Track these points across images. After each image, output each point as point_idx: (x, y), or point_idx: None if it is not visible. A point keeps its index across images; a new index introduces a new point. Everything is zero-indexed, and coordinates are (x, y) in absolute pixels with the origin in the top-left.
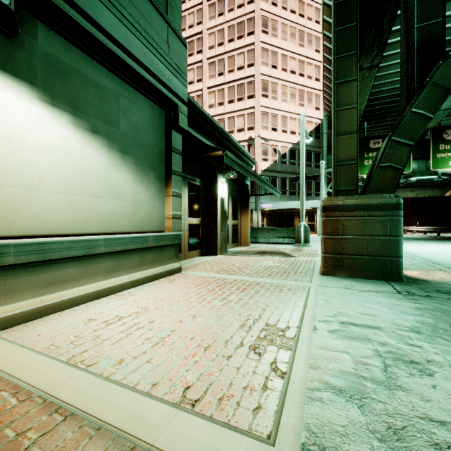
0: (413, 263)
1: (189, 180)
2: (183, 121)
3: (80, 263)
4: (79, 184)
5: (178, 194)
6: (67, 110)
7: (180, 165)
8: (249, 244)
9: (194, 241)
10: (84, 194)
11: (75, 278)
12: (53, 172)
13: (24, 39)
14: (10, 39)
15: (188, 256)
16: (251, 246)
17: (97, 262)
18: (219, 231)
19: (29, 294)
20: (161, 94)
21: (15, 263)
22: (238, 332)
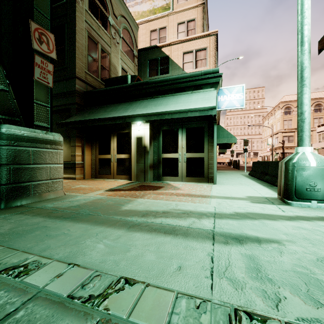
0: None
1: (118, 131)
2: (73, 112)
3: None
4: None
5: (74, 145)
6: None
7: (75, 132)
8: (214, 182)
9: (123, 169)
10: None
11: None
12: None
13: None
14: None
15: (117, 177)
16: (209, 184)
17: None
18: (134, 163)
19: None
20: (63, 109)
21: None
22: None
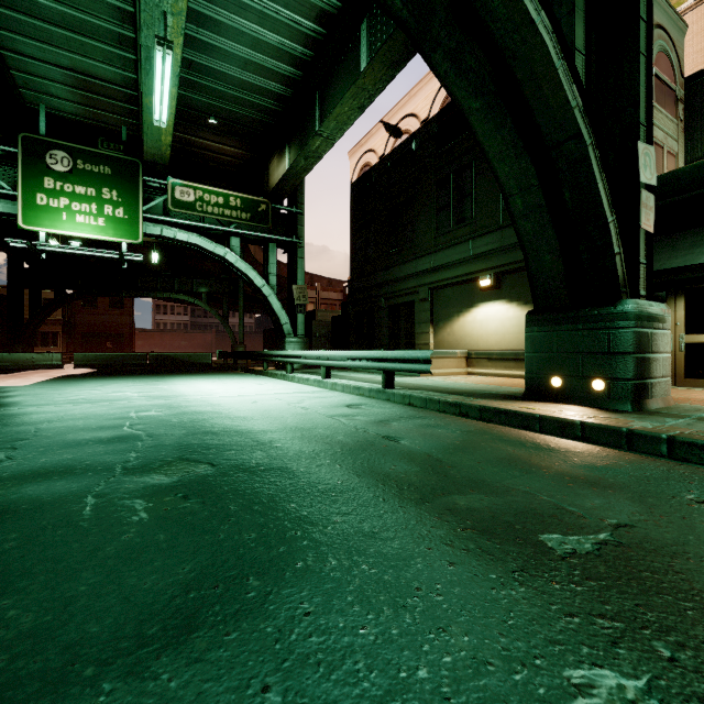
0: (691, 429)
1: (690, 286)
2: None
3: (515, 362)
4: (520, 329)
5: None
6: (515, 301)
7: None
8: None
9: None
10: (522, 333)
11: (513, 367)
12: (511, 327)
13: (503, 285)
14: (500, 289)
15: (685, 383)
16: None
17: (522, 363)
18: None
19: (500, 369)
20: None
21: (495, 358)
22: (470, 381)
